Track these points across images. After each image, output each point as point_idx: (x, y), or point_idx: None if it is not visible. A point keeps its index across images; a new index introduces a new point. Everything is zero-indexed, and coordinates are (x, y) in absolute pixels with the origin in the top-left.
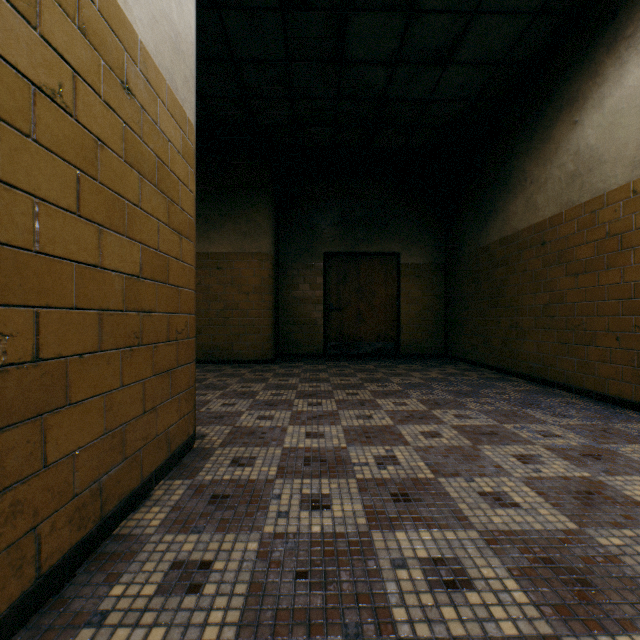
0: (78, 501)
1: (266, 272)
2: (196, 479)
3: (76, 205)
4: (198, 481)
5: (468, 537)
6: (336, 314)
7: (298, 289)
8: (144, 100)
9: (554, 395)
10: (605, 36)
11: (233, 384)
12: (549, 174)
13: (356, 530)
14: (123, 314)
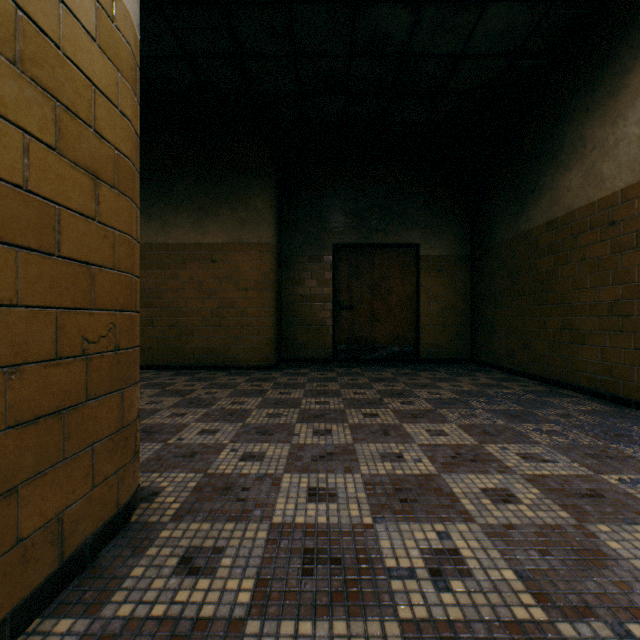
0: None
1: (267, 265)
2: (101, 614)
3: None
4: (103, 621)
5: None
6: (347, 313)
7: (304, 285)
8: None
9: (639, 419)
10: None
11: (222, 398)
12: (622, 134)
13: None
14: None
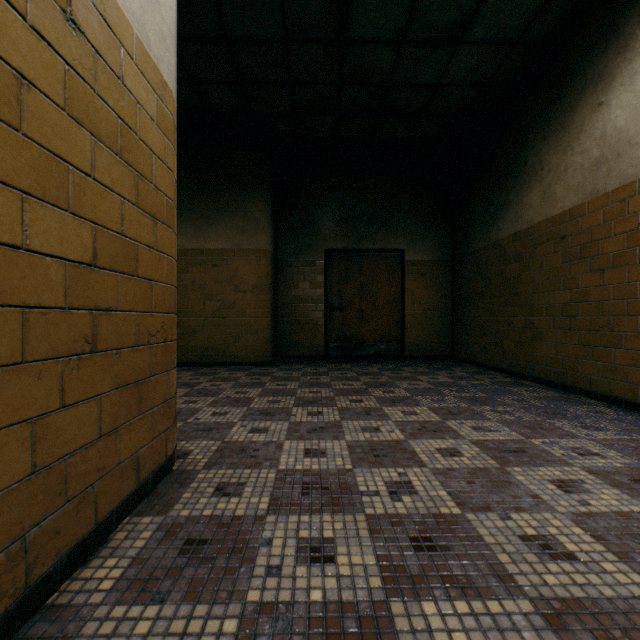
0: None
1: (264, 270)
2: (169, 515)
3: None
4: (171, 518)
5: (519, 610)
6: (338, 314)
7: (298, 288)
8: (99, 43)
9: (578, 402)
10: (637, 5)
11: (227, 389)
12: (570, 162)
13: (369, 597)
14: (65, 312)
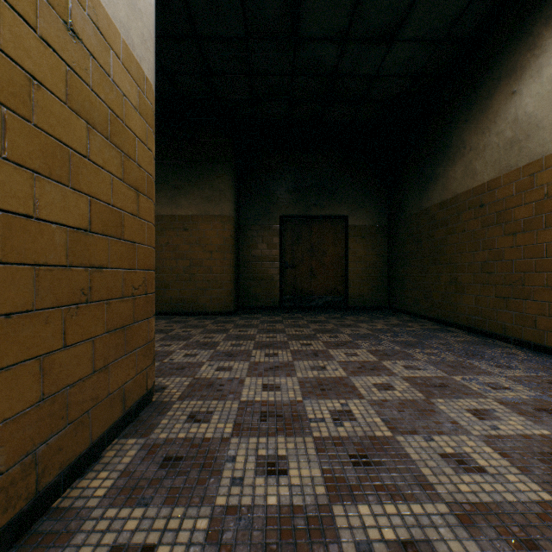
0: (3, 480)
1: (228, 233)
2: (150, 437)
3: (0, 146)
4: (152, 440)
5: (437, 512)
6: (291, 271)
7: (257, 248)
8: (93, 47)
9: (494, 346)
10: (543, 10)
11: (196, 335)
12: (487, 141)
13: (315, 502)
14: (66, 269)
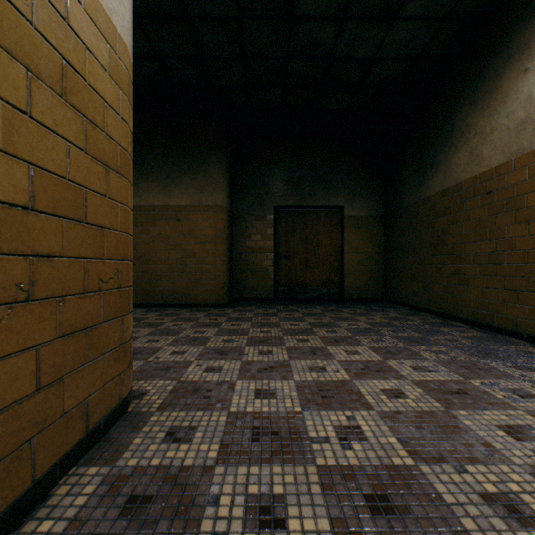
0: None
1: (221, 223)
2: (117, 464)
3: None
4: (118, 468)
5: None
6: (285, 262)
7: (251, 239)
8: None
9: (506, 342)
10: None
11: (187, 329)
12: (496, 124)
13: None
14: None
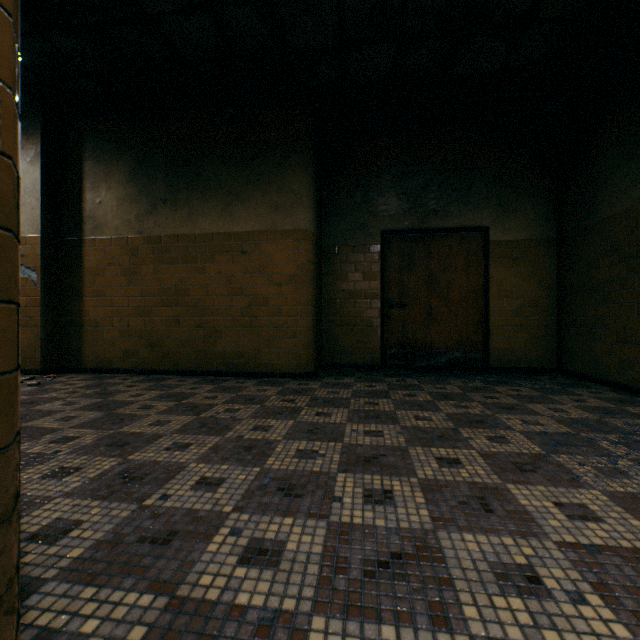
0: None
1: (304, 256)
2: None
3: None
4: None
5: None
6: (398, 312)
7: (347, 280)
8: None
9: None
10: None
11: (243, 420)
12: None
13: None
14: None
